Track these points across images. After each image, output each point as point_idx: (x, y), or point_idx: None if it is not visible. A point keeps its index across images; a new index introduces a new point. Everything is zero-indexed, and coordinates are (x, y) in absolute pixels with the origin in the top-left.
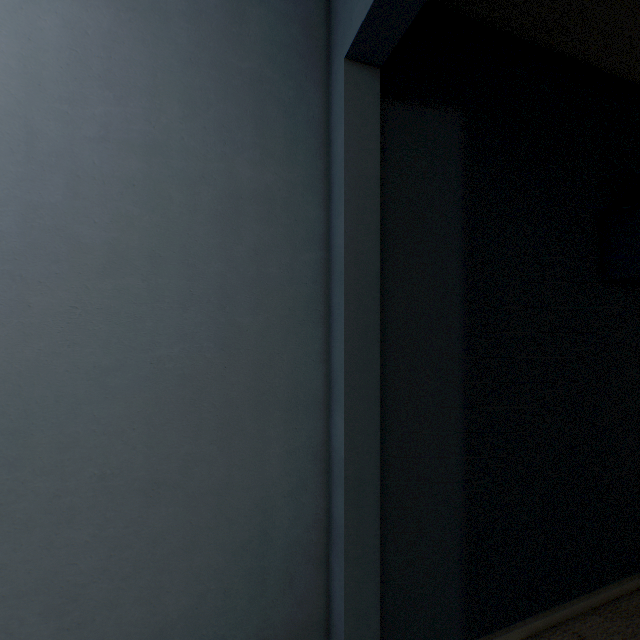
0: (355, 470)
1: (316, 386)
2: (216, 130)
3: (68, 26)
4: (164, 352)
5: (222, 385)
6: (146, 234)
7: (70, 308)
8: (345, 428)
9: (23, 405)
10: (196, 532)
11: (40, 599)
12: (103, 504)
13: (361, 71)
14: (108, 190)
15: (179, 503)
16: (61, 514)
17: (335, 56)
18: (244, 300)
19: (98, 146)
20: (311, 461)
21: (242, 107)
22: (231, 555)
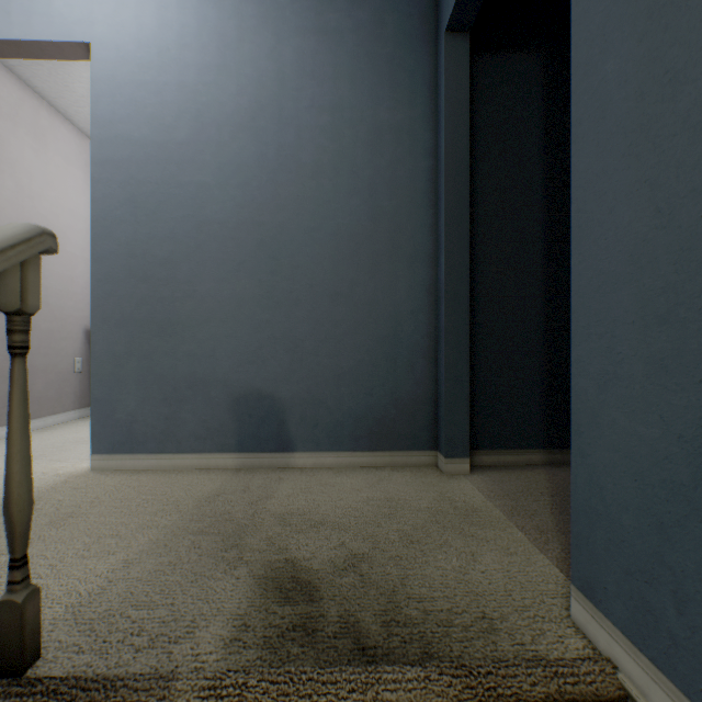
0: (452, 288)
1: (428, 247)
2: (368, 93)
3: (296, 52)
4: (340, 221)
5: (371, 242)
6: (331, 156)
7: (297, 197)
8: (446, 261)
9: (277, 245)
10: (357, 325)
11: (284, 343)
12: (311, 300)
13: (456, 37)
14: (313, 134)
15: (348, 307)
16: (293, 302)
17: (440, 32)
18: (384, 192)
19: (309, 111)
20: (425, 295)
21: (382, 77)
22: (376, 343)
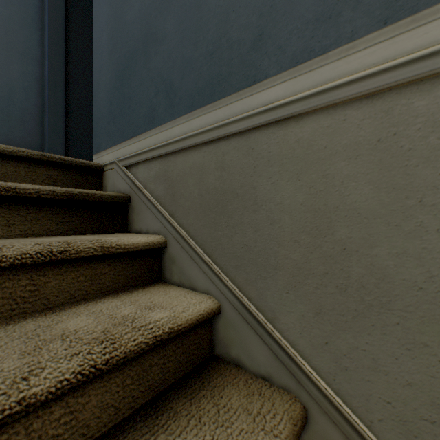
0: (54, 80)
1: (38, 54)
2: None
3: None
4: None
5: None
6: None
7: None
8: (49, 63)
9: None
10: None
11: None
12: None
13: None
14: None
15: None
16: None
17: None
18: None
19: None
20: (35, 82)
21: None
22: None
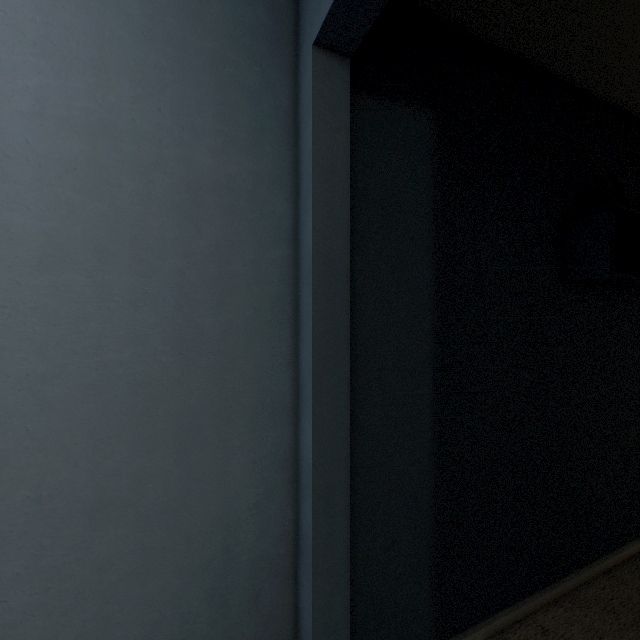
0: (324, 478)
1: (283, 390)
2: (173, 113)
3: None
4: (112, 356)
5: (180, 392)
6: (91, 224)
7: None
8: (314, 435)
9: None
10: (150, 554)
11: None
12: (38, 530)
13: (330, 60)
14: (44, 173)
15: (130, 524)
16: None
17: (303, 43)
18: (205, 299)
19: (32, 123)
20: (278, 470)
21: (202, 90)
22: (190, 576)
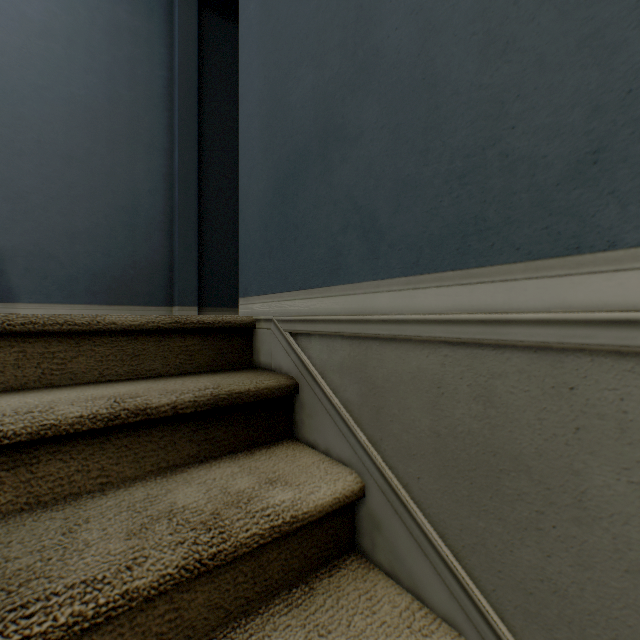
0: (184, 176)
1: (165, 142)
2: None
3: None
4: (76, 91)
5: (110, 121)
6: (65, 26)
7: (20, 48)
8: (179, 153)
9: None
10: (94, 191)
11: (3, 191)
12: (40, 156)
13: None
14: None
15: (84, 172)
16: (15, 152)
17: None
18: (123, 82)
19: None
20: (162, 180)
21: None
22: (115, 211)
